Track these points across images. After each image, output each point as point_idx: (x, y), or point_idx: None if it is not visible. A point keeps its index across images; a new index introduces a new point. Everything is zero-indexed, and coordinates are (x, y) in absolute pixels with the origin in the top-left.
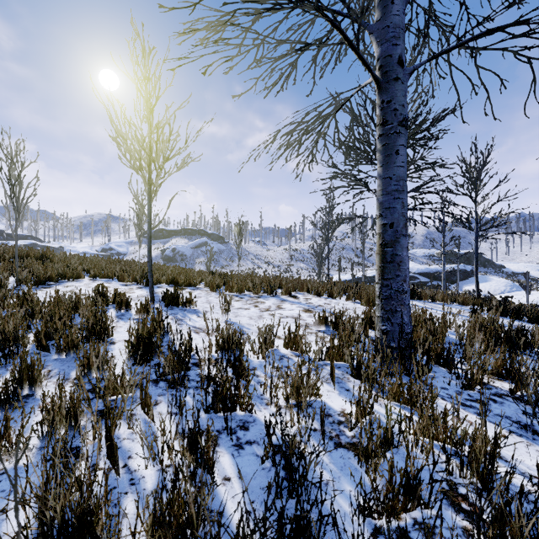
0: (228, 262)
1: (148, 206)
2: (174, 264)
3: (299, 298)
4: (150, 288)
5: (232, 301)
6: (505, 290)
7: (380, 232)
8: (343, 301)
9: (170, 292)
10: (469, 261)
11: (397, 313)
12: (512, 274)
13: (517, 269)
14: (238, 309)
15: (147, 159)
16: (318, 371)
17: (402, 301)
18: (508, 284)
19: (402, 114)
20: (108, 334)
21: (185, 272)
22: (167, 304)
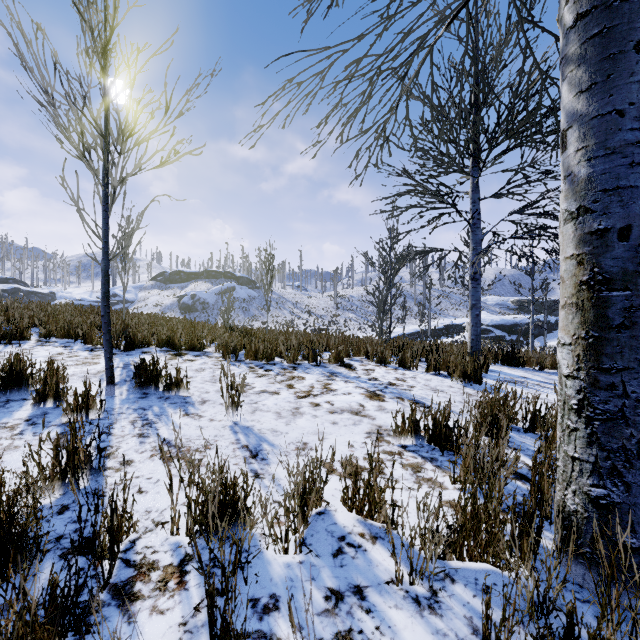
0: (261, 311)
1: (103, 221)
2: (194, 313)
3: (356, 369)
4: (106, 361)
5: (252, 376)
6: None
7: (584, 253)
8: (421, 373)
9: (144, 367)
10: (550, 311)
11: (639, 459)
12: None
13: None
14: (260, 394)
15: (100, 139)
16: (440, 614)
17: None
18: None
19: None
20: None
21: (189, 328)
22: (138, 387)
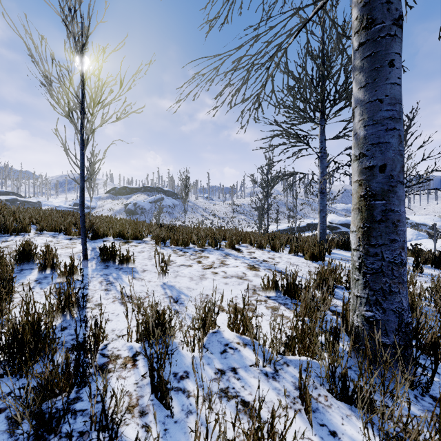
0: (181, 214)
1: (80, 156)
2: (135, 216)
3: (243, 252)
4: (82, 245)
5: (175, 256)
6: (412, 239)
7: (362, 179)
8: (285, 254)
9: (106, 249)
10: None
11: (390, 295)
12: (416, 225)
13: (419, 221)
14: (180, 266)
15: (79, 105)
16: (278, 380)
17: (398, 276)
18: (414, 233)
19: (397, 10)
20: (1, 312)
21: (134, 225)
22: (102, 262)
